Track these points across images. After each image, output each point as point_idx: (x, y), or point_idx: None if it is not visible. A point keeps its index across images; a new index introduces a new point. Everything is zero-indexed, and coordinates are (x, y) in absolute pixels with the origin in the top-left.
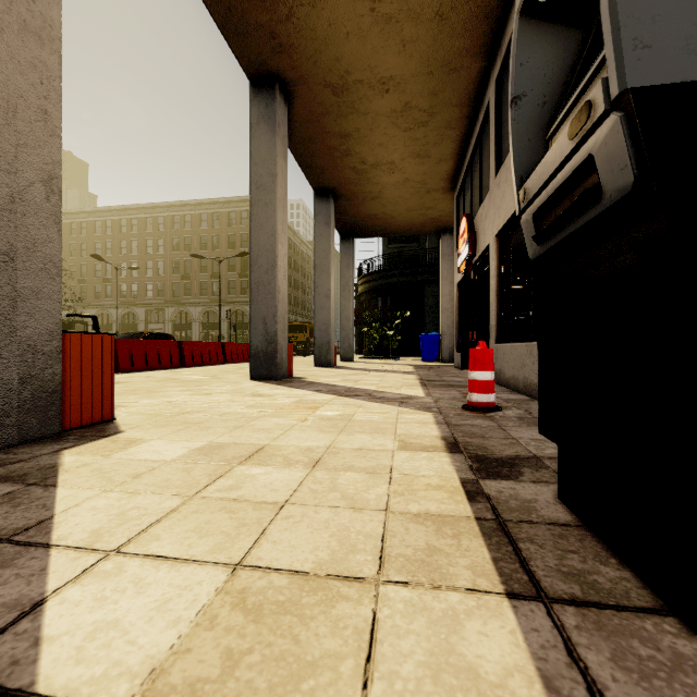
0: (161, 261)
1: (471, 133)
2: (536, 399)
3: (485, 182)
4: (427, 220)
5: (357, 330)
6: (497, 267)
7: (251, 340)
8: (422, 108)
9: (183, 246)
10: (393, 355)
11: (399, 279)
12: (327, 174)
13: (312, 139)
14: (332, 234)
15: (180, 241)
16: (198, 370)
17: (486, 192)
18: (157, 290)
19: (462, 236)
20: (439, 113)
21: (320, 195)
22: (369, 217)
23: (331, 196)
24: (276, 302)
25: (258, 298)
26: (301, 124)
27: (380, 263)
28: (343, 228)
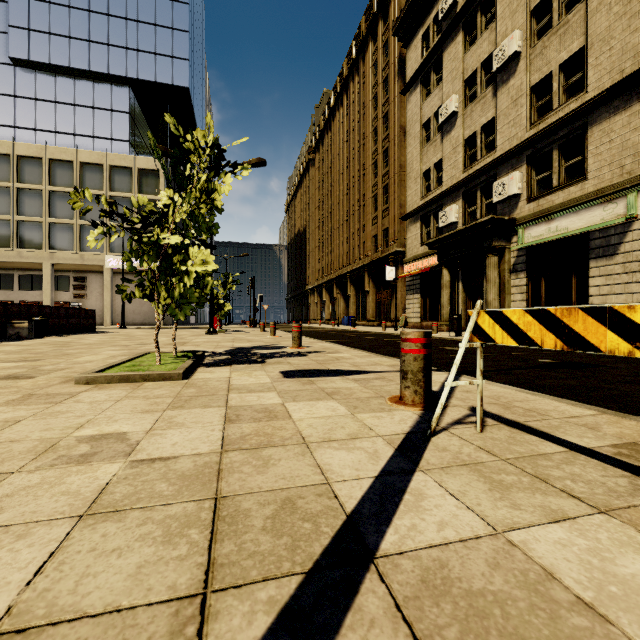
0: None
1: None
2: None
3: (5, 285)
4: None
5: None
6: None
7: None
8: None
9: None
10: None
11: None
12: None
13: None
14: None
15: None
16: None
17: (6, 288)
18: None
19: None
20: None
21: None
22: None
23: None
24: None
25: None
26: None
27: None
28: None
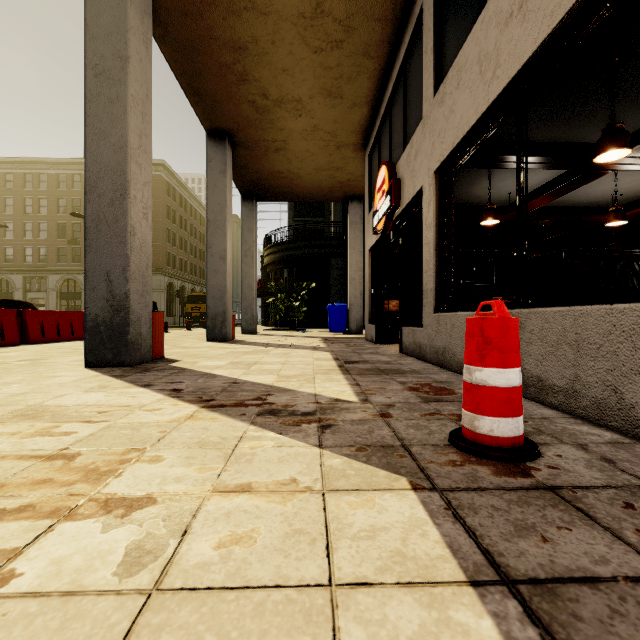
0: (44, 223)
1: (390, 67)
2: (538, 401)
3: (412, 117)
4: (335, 184)
5: (263, 301)
6: (436, 213)
7: (85, 306)
8: (336, 16)
9: (71, 208)
10: (299, 326)
11: (305, 251)
12: (220, 108)
13: (195, 48)
14: (229, 186)
15: (67, 202)
16: (35, 349)
17: (413, 128)
18: (38, 255)
19: (380, 189)
20: (357, 30)
21: (214, 137)
22: (273, 174)
23: (227, 140)
24: (126, 249)
25: (98, 243)
26: (177, 17)
27: (286, 234)
28: (245, 186)
